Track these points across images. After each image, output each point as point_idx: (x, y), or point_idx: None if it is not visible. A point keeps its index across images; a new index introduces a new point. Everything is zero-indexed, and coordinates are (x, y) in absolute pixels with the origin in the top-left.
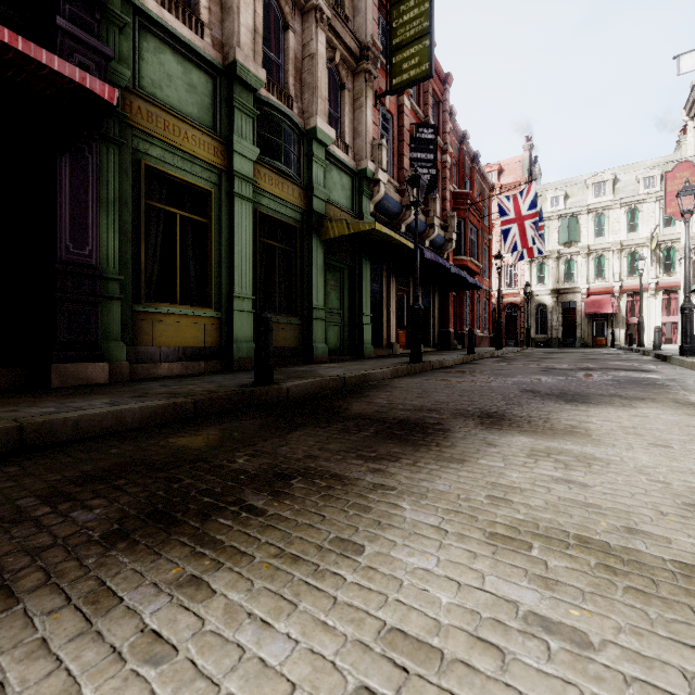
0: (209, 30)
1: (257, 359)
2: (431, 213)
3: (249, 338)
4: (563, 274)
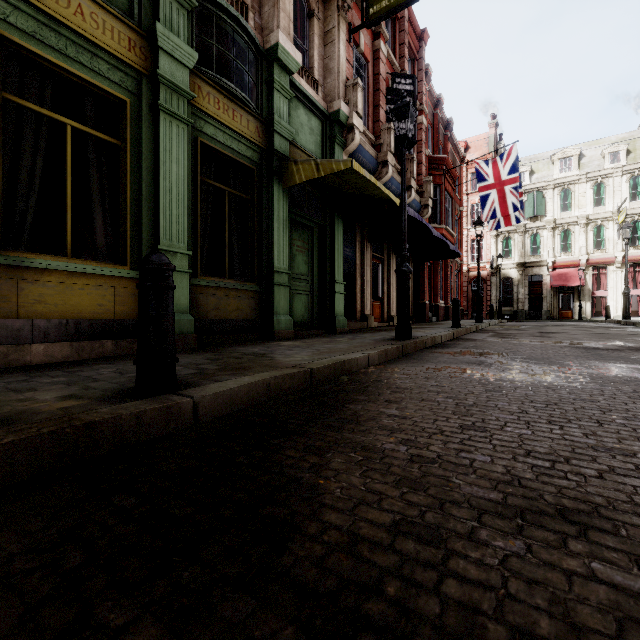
0: None
1: (140, 344)
2: (408, 174)
3: (183, 307)
4: (528, 248)
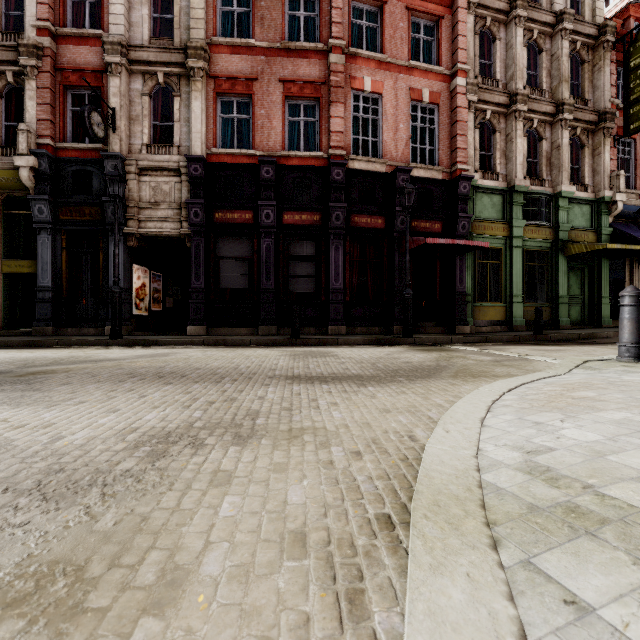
0: (500, 175)
1: (536, 325)
2: None
3: (520, 315)
4: None
